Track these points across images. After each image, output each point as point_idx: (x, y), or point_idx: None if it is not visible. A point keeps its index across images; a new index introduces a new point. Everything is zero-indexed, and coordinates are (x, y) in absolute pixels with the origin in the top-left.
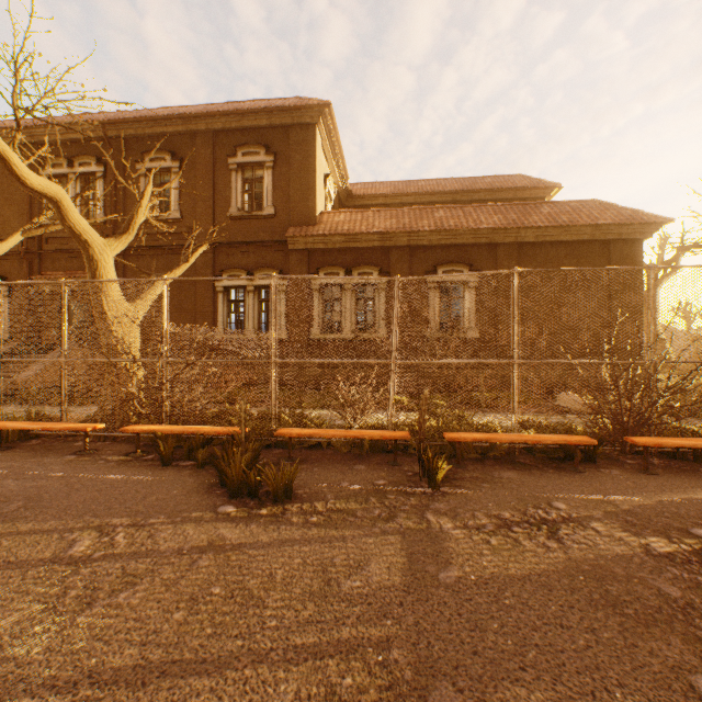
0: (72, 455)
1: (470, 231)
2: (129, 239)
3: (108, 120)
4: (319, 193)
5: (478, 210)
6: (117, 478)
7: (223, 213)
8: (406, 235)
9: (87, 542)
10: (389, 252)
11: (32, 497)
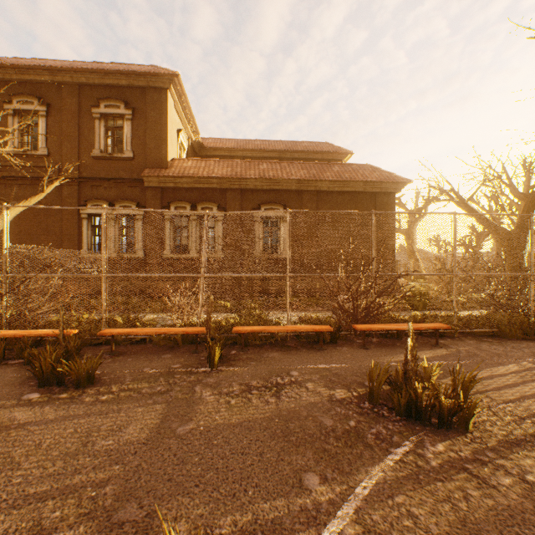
0: None
1: (283, 181)
2: None
3: None
4: (171, 143)
5: (291, 165)
6: None
7: (87, 153)
8: (238, 180)
9: None
10: (226, 193)
11: None
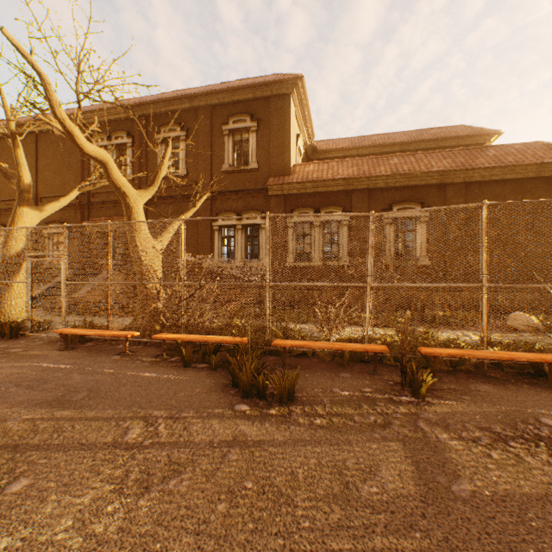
0: (117, 356)
1: (421, 174)
2: (154, 190)
3: (135, 103)
4: (293, 149)
5: (428, 156)
6: (152, 376)
7: (218, 169)
8: (365, 179)
9: (137, 430)
10: (351, 195)
11: (92, 389)
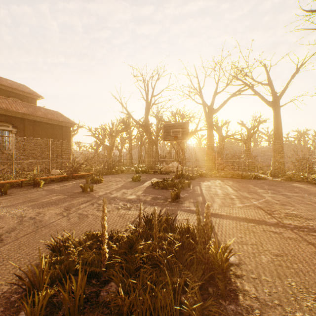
0: None
1: (14, 112)
2: None
3: None
4: None
5: (15, 102)
6: None
7: None
8: None
9: None
10: None
11: None
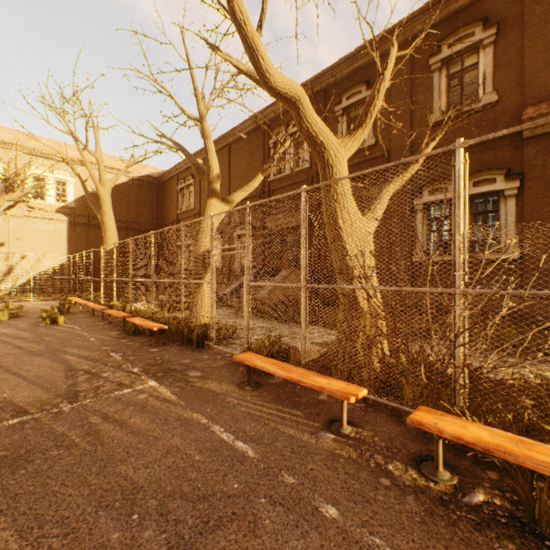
0: (326, 432)
1: None
2: (363, 134)
3: (312, 78)
4: None
5: None
6: None
7: (421, 123)
8: None
9: None
10: None
11: None
